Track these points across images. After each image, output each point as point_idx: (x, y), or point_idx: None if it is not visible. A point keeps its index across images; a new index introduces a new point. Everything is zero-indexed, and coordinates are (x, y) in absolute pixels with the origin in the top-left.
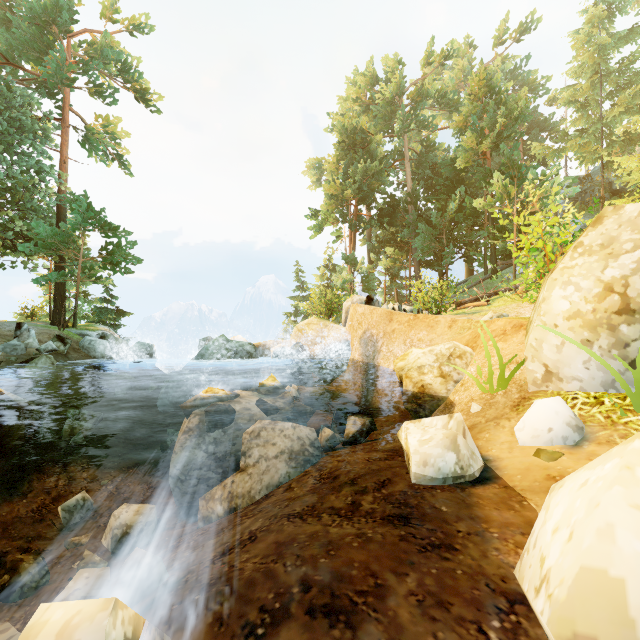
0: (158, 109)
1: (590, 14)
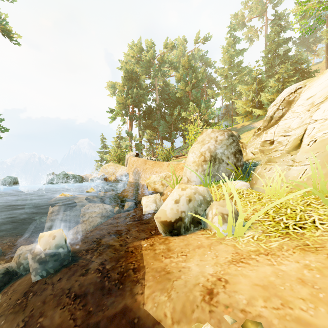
0: (18, 44)
1: (228, 41)
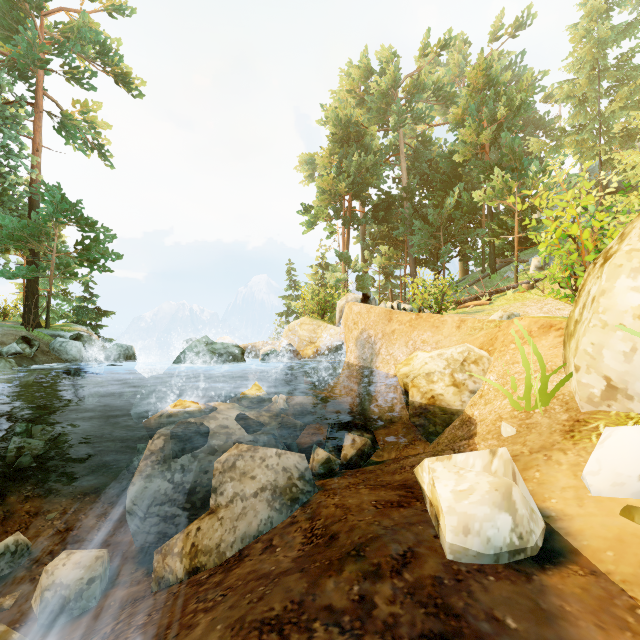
0: (140, 95)
1: (589, 7)
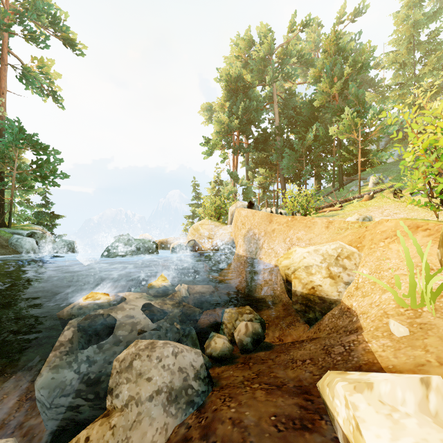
0: (83, 54)
1: None
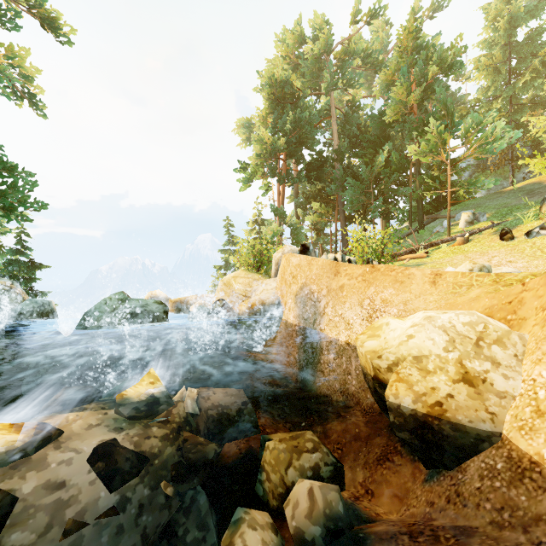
0: (69, 41)
1: None
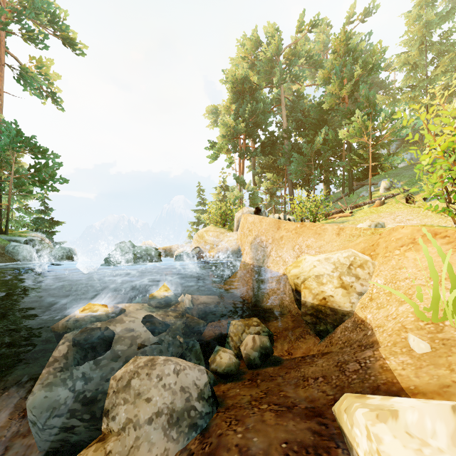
0: (83, 55)
1: None
